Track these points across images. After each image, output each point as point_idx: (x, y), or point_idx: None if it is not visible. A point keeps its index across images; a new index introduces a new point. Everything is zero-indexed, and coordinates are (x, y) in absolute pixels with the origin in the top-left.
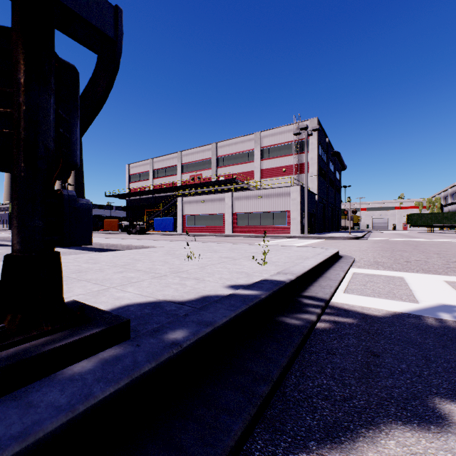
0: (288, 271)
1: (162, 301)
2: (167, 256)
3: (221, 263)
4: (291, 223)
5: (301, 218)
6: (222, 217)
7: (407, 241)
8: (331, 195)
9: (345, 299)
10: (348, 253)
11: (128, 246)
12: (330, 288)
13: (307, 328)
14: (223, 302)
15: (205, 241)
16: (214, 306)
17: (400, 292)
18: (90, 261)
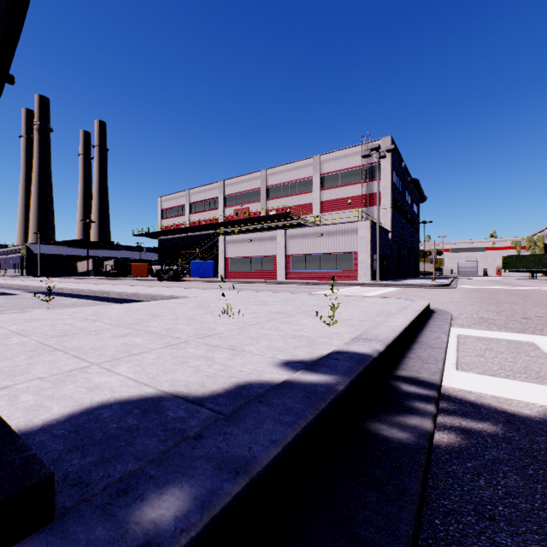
0: (370, 335)
1: (166, 395)
2: (197, 310)
3: (271, 322)
4: (358, 267)
5: (372, 261)
6: (273, 260)
7: (510, 289)
8: (408, 233)
9: (464, 382)
10: (438, 305)
11: (153, 296)
12: (437, 363)
13: (424, 450)
14: (271, 401)
15: (252, 289)
16: (254, 411)
17: (545, 369)
18: (90, 318)
